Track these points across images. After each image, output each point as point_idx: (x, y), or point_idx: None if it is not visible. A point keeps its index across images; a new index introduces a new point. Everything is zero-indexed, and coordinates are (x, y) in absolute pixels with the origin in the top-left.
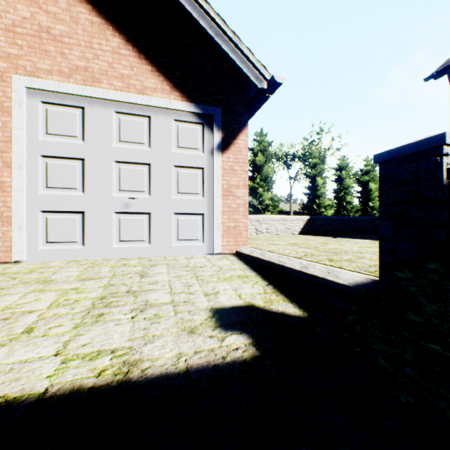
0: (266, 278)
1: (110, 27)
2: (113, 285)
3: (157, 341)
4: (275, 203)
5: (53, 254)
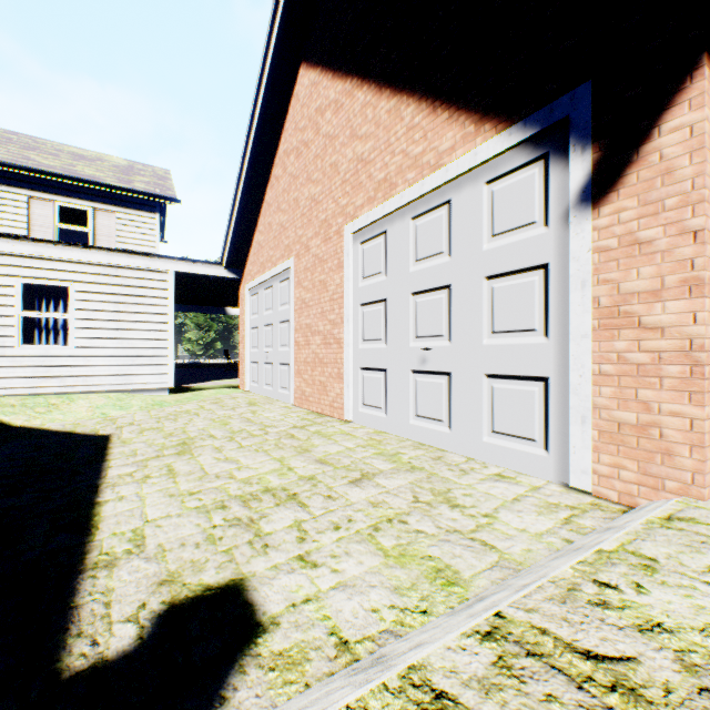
0: None
1: (404, 99)
2: (308, 479)
3: (149, 563)
4: None
5: (366, 419)
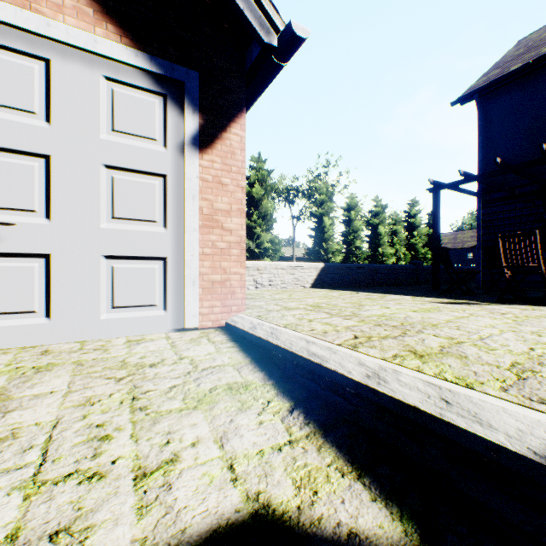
0: (285, 389)
1: None
2: None
3: None
4: (277, 247)
5: None
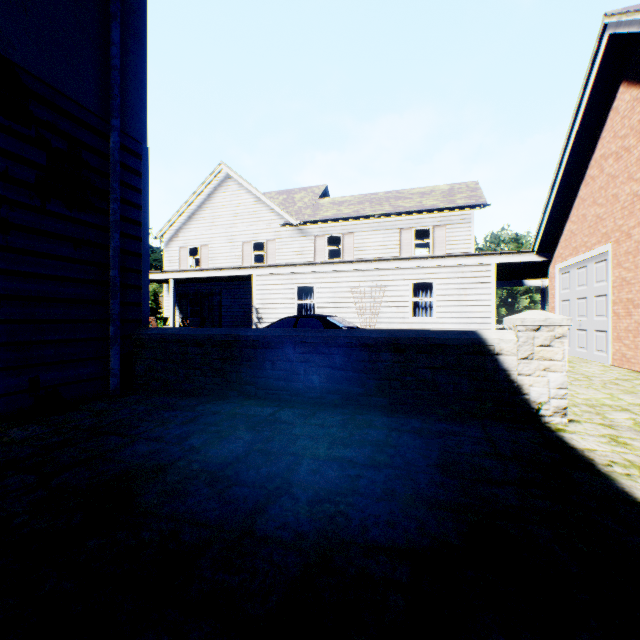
0: None
1: None
2: (636, 405)
3: None
4: None
5: None
